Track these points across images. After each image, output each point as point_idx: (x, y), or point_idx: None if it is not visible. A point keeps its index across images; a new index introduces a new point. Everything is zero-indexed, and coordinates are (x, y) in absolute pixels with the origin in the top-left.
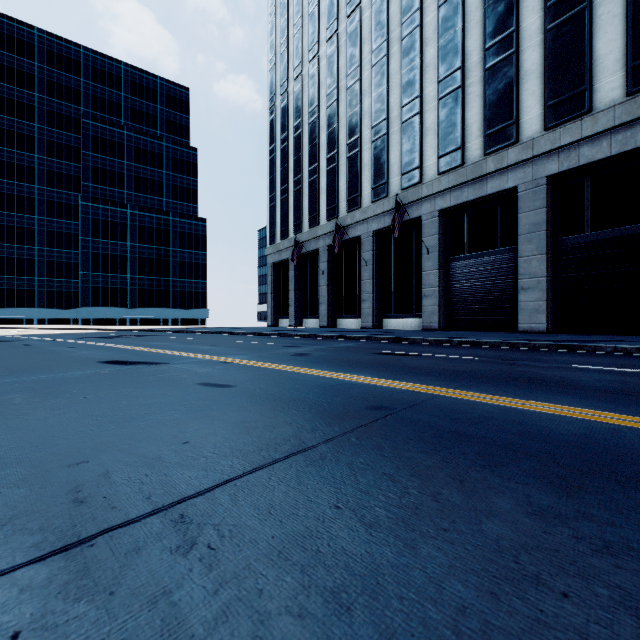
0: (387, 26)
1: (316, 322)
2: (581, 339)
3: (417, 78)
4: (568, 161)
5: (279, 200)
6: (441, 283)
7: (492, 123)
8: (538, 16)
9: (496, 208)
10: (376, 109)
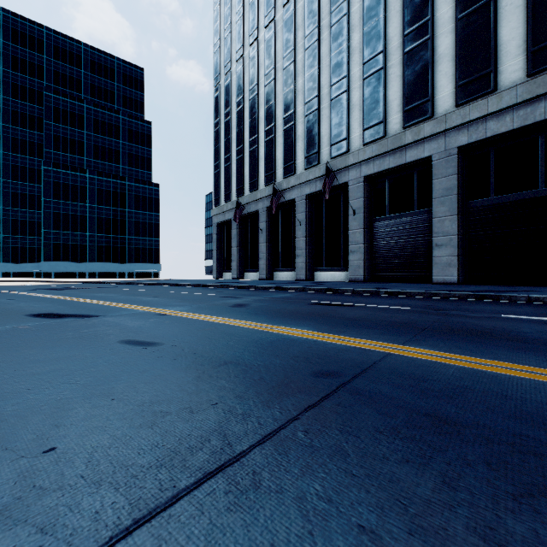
0: (318, 14)
1: (256, 275)
2: (492, 289)
3: (345, 60)
4: (476, 134)
5: (223, 167)
6: (365, 240)
7: (410, 100)
8: (450, 7)
9: (413, 175)
10: (309, 87)
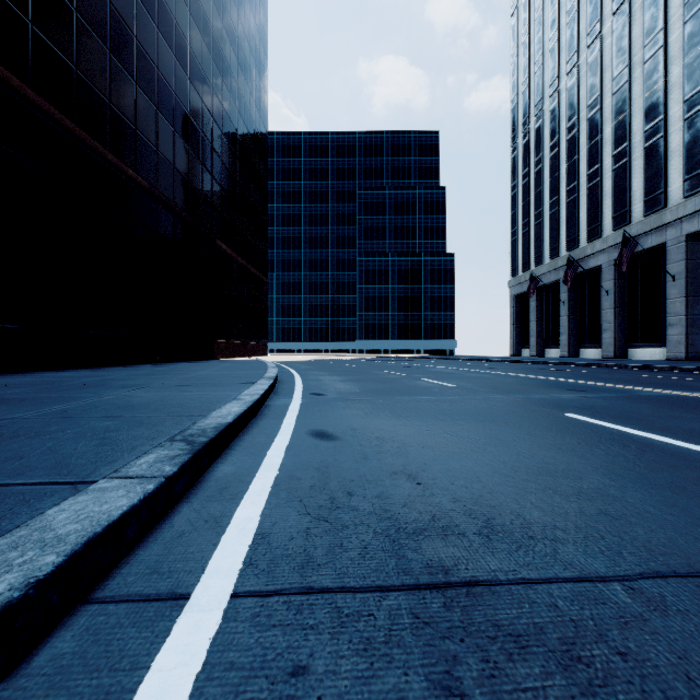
0: (628, 51)
1: (558, 352)
2: None
3: (660, 101)
4: None
5: (520, 234)
6: (688, 311)
7: None
8: None
9: None
10: (617, 137)
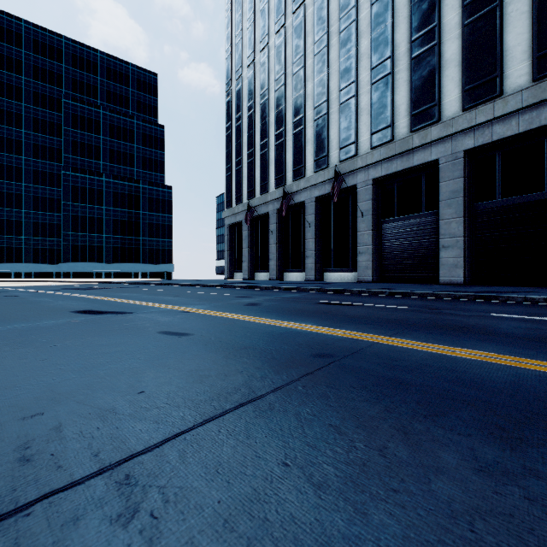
0: (327, 21)
1: (266, 275)
2: (494, 290)
3: (353, 66)
4: (482, 137)
5: (234, 170)
6: (374, 242)
7: (417, 105)
8: (457, 13)
9: (421, 178)
10: (318, 92)
